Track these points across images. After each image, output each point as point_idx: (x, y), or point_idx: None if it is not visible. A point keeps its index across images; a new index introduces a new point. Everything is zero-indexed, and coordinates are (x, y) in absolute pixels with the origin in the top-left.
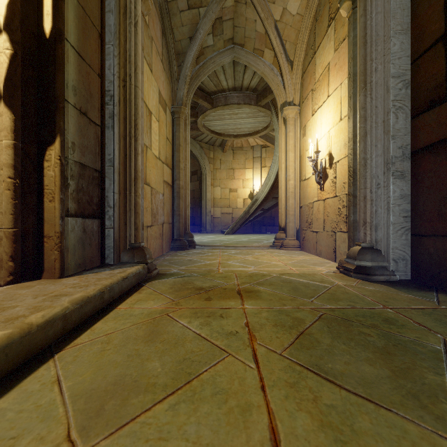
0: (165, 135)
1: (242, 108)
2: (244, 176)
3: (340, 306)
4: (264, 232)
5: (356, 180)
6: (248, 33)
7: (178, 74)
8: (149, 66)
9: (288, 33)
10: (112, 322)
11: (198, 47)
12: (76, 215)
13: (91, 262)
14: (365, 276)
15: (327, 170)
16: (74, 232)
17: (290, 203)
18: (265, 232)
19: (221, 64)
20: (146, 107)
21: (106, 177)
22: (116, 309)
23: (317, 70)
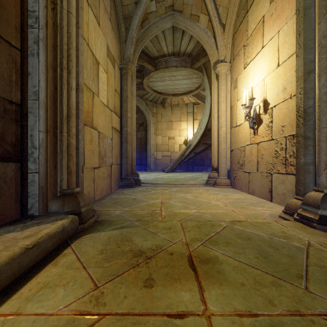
0: (113, 87)
1: (179, 71)
2: (180, 127)
3: None
4: (195, 171)
5: (307, 120)
6: (186, 0)
7: (126, 36)
8: (96, 19)
9: None
10: None
11: (143, 11)
12: None
13: (0, 218)
14: None
15: (262, 115)
16: None
17: (222, 147)
18: (196, 171)
19: (163, 29)
20: (92, 55)
21: (30, 113)
22: None
23: (250, 27)
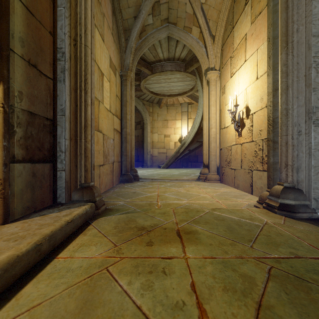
0: (115, 93)
1: (174, 74)
2: (175, 125)
3: (283, 255)
4: (190, 167)
5: (275, 128)
6: (179, 14)
7: (125, 46)
8: (101, 36)
9: (211, 13)
10: (44, 283)
11: (141, 24)
12: (24, 161)
13: (41, 203)
14: (289, 213)
15: (245, 120)
16: (21, 177)
17: (212, 146)
18: (190, 167)
19: (159, 39)
20: (98, 69)
21: (58, 125)
22: (55, 259)
23: (235, 41)
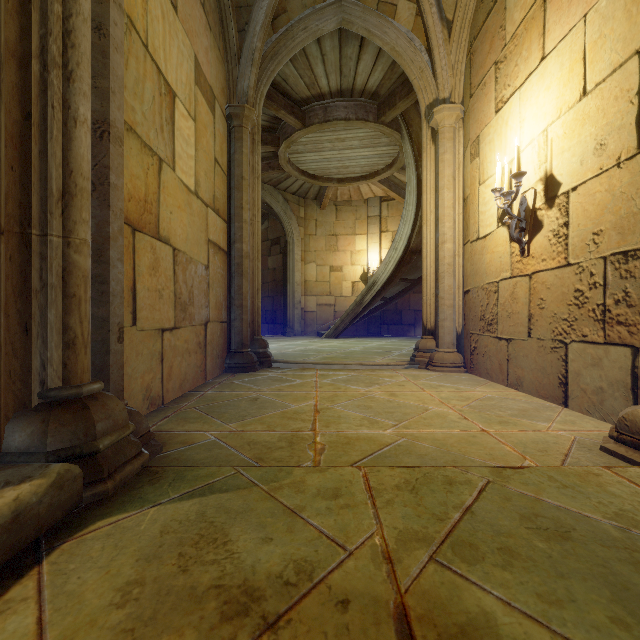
0: (211, 154)
1: (352, 129)
2: (353, 246)
3: None
4: (385, 335)
5: None
6: None
7: (239, 47)
8: None
9: None
10: None
11: None
12: None
13: None
14: None
15: (541, 211)
16: None
17: (447, 285)
18: (386, 335)
19: (319, 34)
20: (158, 73)
21: None
22: None
23: (510, 18)
